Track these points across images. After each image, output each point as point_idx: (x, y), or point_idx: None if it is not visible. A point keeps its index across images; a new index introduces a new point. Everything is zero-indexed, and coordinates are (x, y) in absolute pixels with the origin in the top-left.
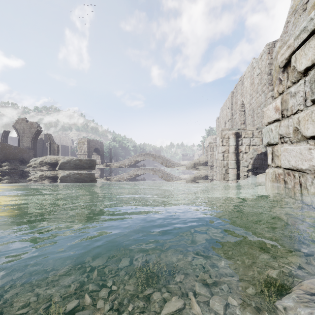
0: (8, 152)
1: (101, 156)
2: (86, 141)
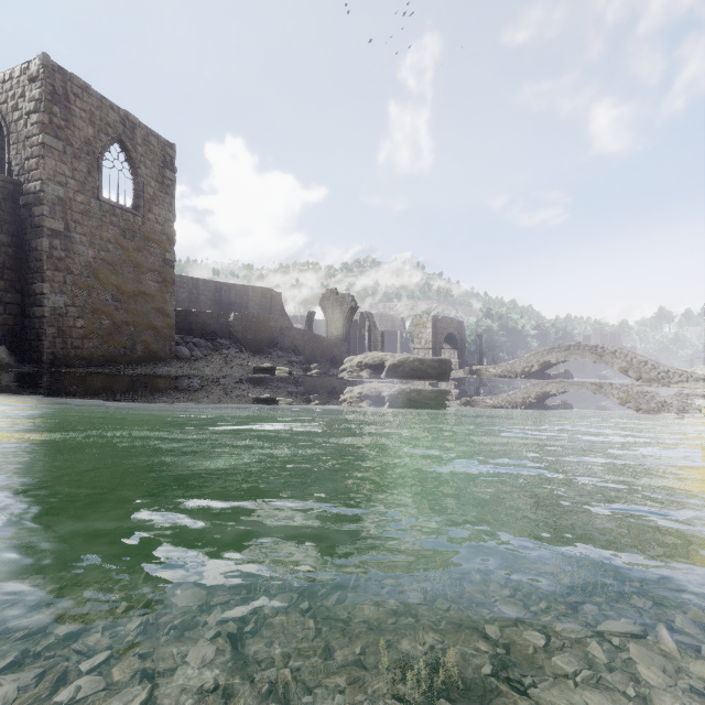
0: (316, 347)
1: (458, 352)
2: (429, 320)
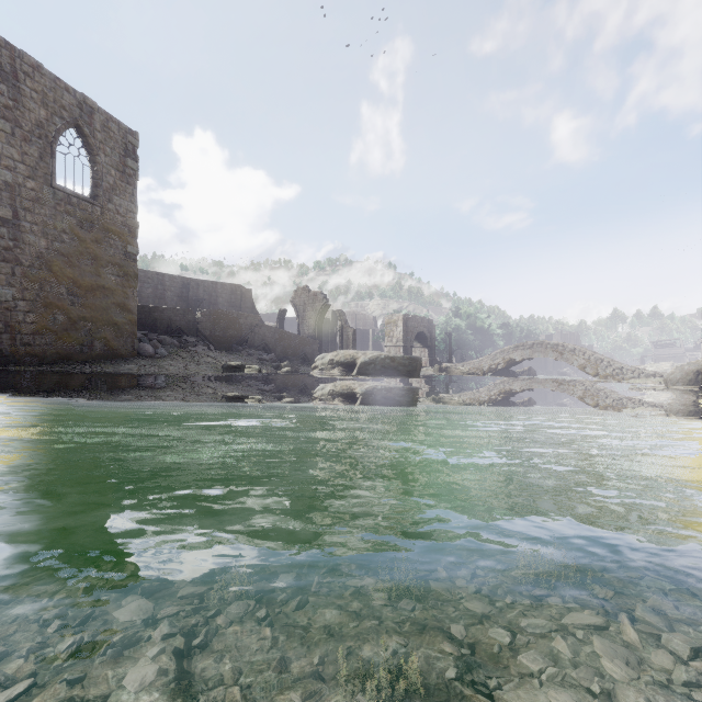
0: (287, 345)
1: (429, 350)
2: (400, 319)
